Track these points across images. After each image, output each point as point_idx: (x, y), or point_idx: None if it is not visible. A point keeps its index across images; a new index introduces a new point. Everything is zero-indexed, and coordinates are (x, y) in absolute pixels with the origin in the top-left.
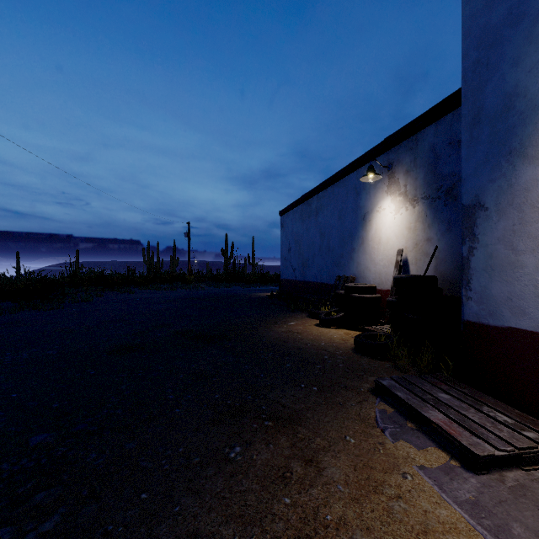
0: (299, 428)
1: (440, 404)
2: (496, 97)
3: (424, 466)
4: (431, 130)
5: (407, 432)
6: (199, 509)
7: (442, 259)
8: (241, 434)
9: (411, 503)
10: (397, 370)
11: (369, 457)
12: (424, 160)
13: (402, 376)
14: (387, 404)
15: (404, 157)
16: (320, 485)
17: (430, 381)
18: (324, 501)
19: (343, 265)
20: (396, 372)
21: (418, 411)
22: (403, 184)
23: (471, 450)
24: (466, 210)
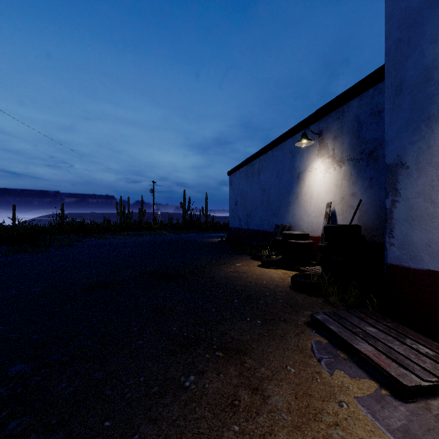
0: (245, 358)
1: (369, 337)
2: (416, 70)
3: (358, 394)
4: (355, 102)
5: (340, 362)
6: (156, 437)
7: (365, 211)
8: (195, 364)
9: (348, 431)
10: (329, 306)
11: (308, 386)
12: (349, 128)
13: (333, 311)
14: (322, 336)
15: (332, 126)
16: (265, 413)
17: (358, 315)
18: (269, 429)
19: (280, 216)
20: (327, 307)
21: (349, 343)
22: (332, 148)
23: (399, 380)
24: (389, 169)
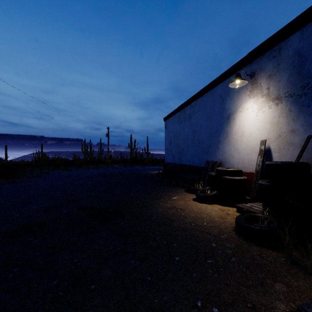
0: None
1: None
2: None
3: None
4: (296, 36)
5: None
6: None
7: (309, 148)
8: None
9: None
10: (299, 269)
11: None
12: (287, 64)
13: None
14: None
15: (267, 65)
16: None
17: None
18: None
19: (210, 153)
20: (299, 273)
21: None
22: (266, 87)
23: None
24: None
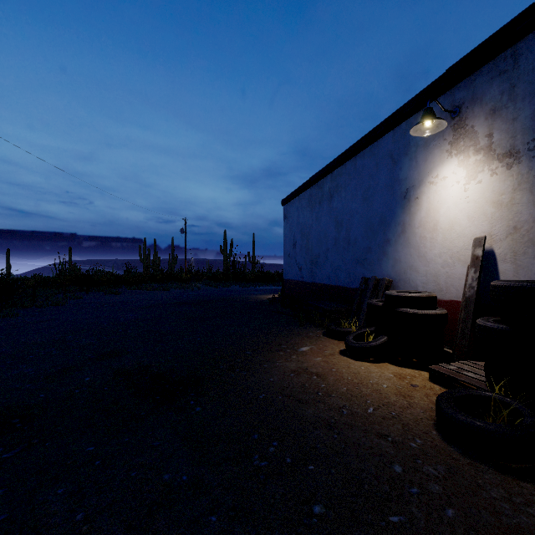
0: None
1: None
2: None
3: None
4: None
5: None
6: None
7: None
8: None
9: None
10: None
11: None
12: (533, 84)
13: None
14: None
15: (487, 90)
16: None
17: None
18: None
19: (370, 263)
20: None
21: None
22: (485, 132)
23: None
24: None
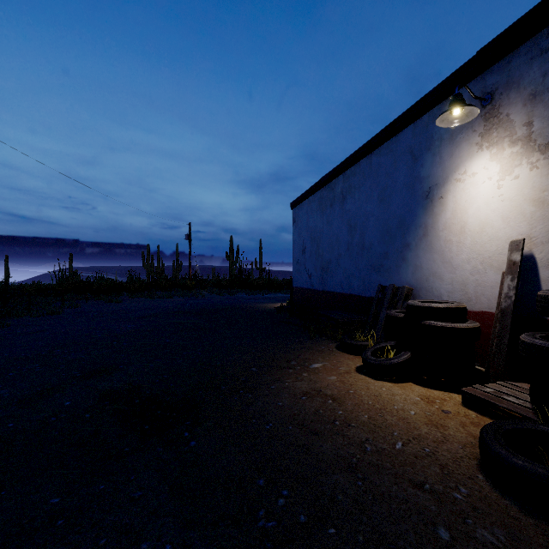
0: None
1: None
2: None
3: None
4: None
5: None
6: None
7: None
8: None
9: None
10: None
11: None
12: None
13: None
14: None
15: (525, 72)
16: None
17: None
18: None
19: (387, 270)
20: None
21: None
22: (523, 121)
23: None
24: None
